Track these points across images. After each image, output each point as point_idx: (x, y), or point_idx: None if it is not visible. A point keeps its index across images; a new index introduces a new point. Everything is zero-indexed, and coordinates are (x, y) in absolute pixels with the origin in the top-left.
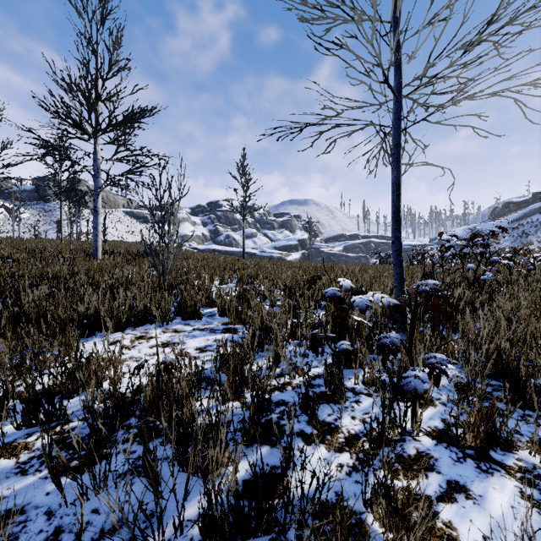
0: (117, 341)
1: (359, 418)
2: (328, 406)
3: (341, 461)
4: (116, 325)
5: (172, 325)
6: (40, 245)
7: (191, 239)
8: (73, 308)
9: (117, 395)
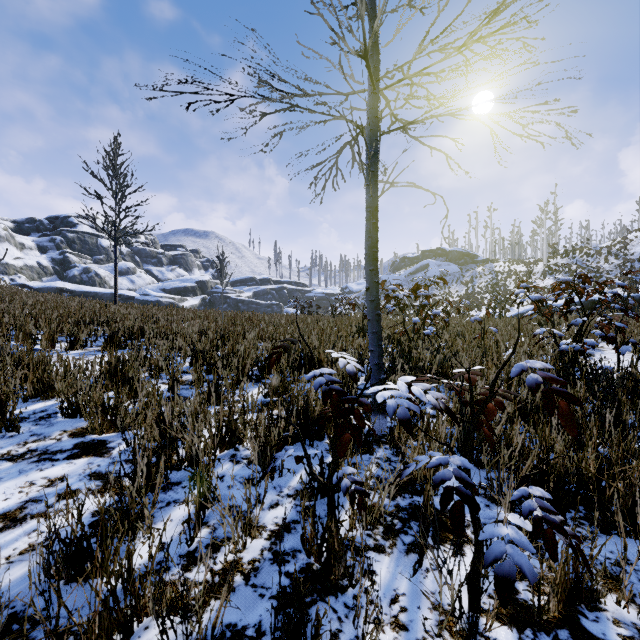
0: None
1: (388, 618)
2: (326, 606)
3: None
4: None
5: None
6: None
7: (15, 271)
8: None
9: None
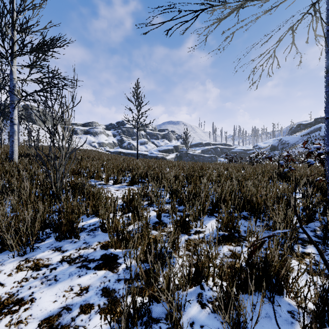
0: None
1: None
2: None
3: None
4: None
5: (39, 250)
6: None
7: (105, 145)
8: None
9: None
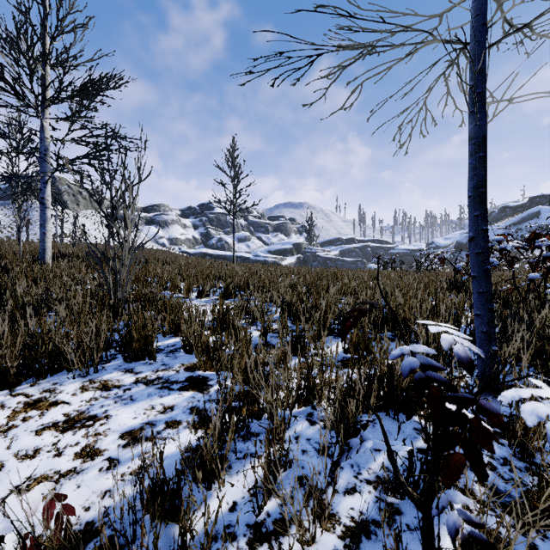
0: None
1: None
2: None
3: None
4: None
5: (105, 371)
6: None
7: (181, 242)
8: None
9: None
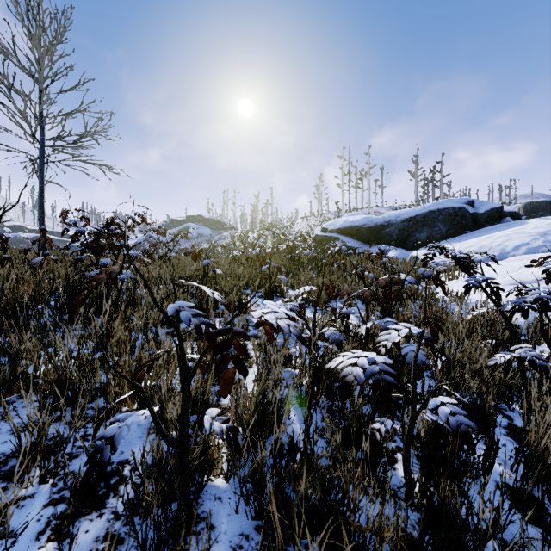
0: None
1: None
2: None
3: None
4: None
5: None
6: None
7: None
8: None
9: None
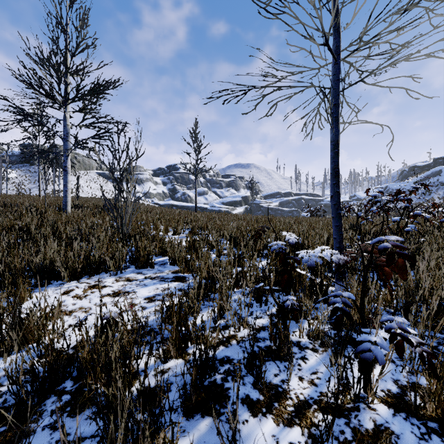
0: (71, 291)
1: (307, 378)
2: (274, 363)
3: (292, 438)
4: (71, 274)
5: (126, 273)
6: (20, 200)
7: (153, 196)
8: (29, 259)
9: (57, 351)
